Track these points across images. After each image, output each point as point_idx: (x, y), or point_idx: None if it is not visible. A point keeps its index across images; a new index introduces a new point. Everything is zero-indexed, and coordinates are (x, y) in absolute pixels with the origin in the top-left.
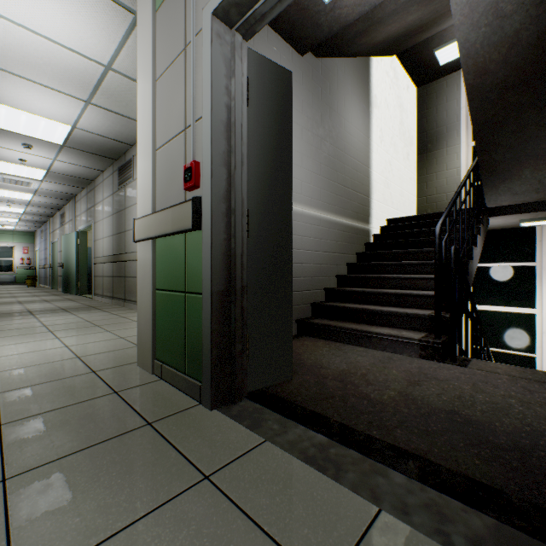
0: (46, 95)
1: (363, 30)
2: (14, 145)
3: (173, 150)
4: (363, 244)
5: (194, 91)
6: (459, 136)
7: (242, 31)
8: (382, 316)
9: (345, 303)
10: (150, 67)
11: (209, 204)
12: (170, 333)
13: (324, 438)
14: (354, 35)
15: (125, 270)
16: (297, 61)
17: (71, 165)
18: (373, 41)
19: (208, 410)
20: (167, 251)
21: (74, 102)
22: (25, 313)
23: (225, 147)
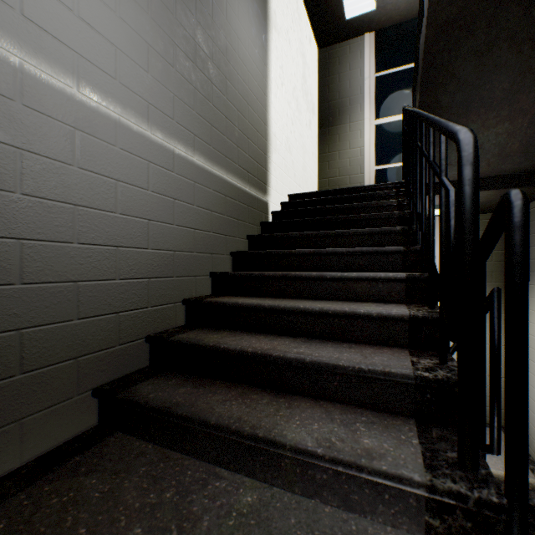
0: None
1: None
2: None
3: None
4: (259, 223)
5: None
6: (363, 110)
7: None
8: (301, 371)
9: (223, 331)
10: None
11: None
12: None
13: None
14: None
15: None
16: None
17: None
18: None
19: None
20: None
21: None
22: None
23: None
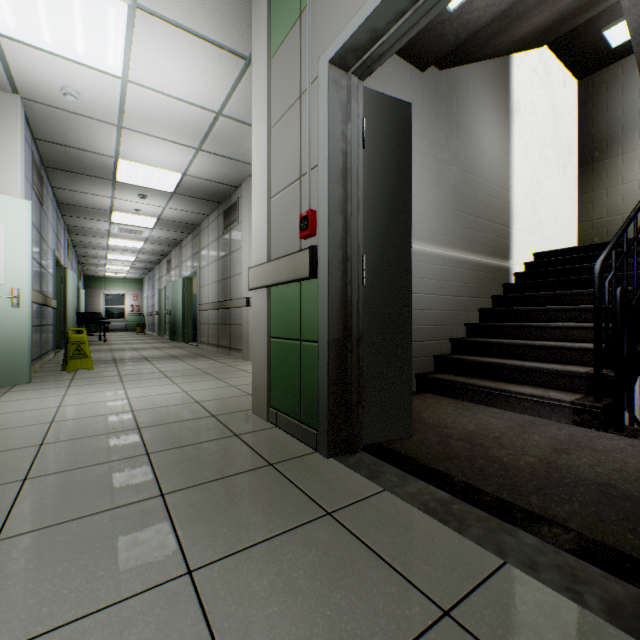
0: (162, 147)
1: (498, 30)
2: (131, 196)
3: (288, 198)
4: (501, 285)
5: (309, 140)
6: None
7: (358, 73)
8: (523, 372)
9: (476, 356)
10: (265, 117)
11: (325, 252)
12: (284, 381)
13: (446, 494)
14: (487, 38)
15: (230, 317)
16: (416, 79)
17: (179, 212)
18: (513, 38)
19: (325, 458)
20: (282, 299)
21: (186, 151)
22: (141, 359)
23: (341, 193)
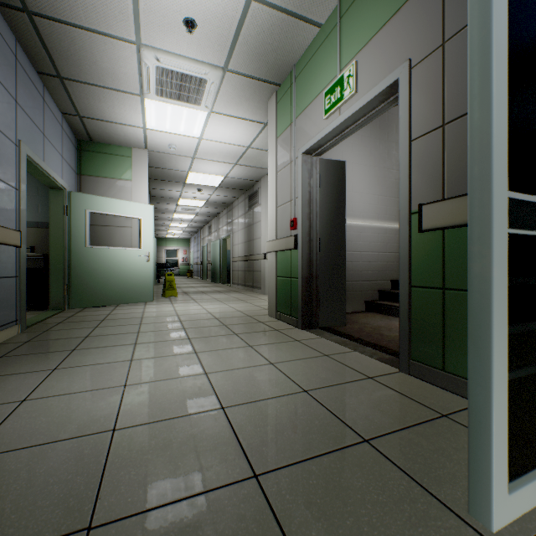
0: (215, 165)
1: None
2: (192, 190)
3: (285, 209)
4: None
5: (294, 185)
6: None
7: (316, 156)
8: None
9: None
10: (274, 166)
11: (300, 238)
12: (284, 298)
13: (347, 339)
14: None
15: (253, 266)
16: None
17: (220, 197)
18: None
19: (300, 330)
20: (282, 258)
21: (228, 165)
22: (200, 292)
23: (308, 211)
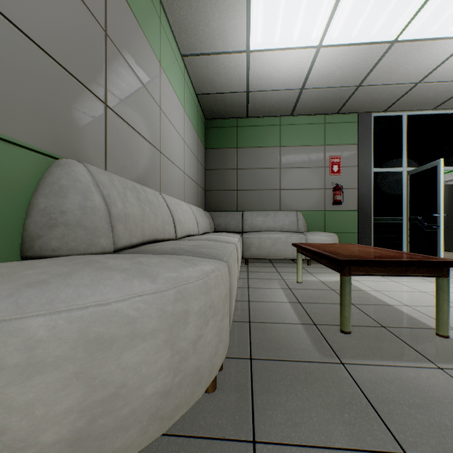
0: None
1: None
2: None
3: None
4: None
5: None
6: None
7: None
8: None
9: None
10: None
11: None
12: None
13: None
14: None
15: None
16: None
17: None
18: None
19: None
20: None
21: None
22: None
23: None
